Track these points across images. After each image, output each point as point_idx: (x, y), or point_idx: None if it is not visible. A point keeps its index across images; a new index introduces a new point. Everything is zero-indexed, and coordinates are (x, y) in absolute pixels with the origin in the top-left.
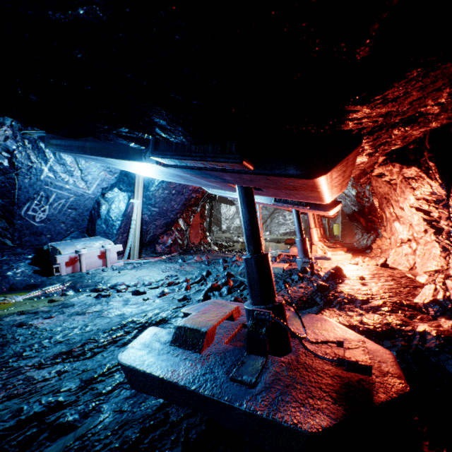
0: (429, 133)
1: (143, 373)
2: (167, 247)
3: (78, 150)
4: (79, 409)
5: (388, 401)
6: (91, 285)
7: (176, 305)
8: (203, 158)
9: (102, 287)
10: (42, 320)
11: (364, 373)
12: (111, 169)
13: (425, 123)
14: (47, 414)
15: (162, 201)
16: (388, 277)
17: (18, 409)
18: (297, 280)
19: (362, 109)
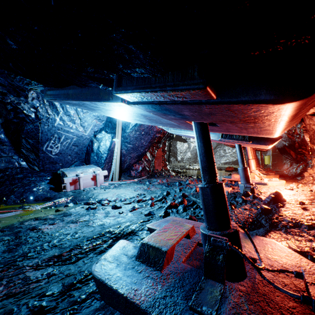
0: None
1: (110, 289)
2: (139, 172)
3: (63, 97)
4: None
5: None
6: (85, 199)
7: (143, 219)
8: (163, 88)
9: (92, 201)
10: (48, 226)
11: None
12: (100, 117)
13: None
14: None
15: (134, 140)
16: None
17: (9, 311)
18: (241, 202)
19: None
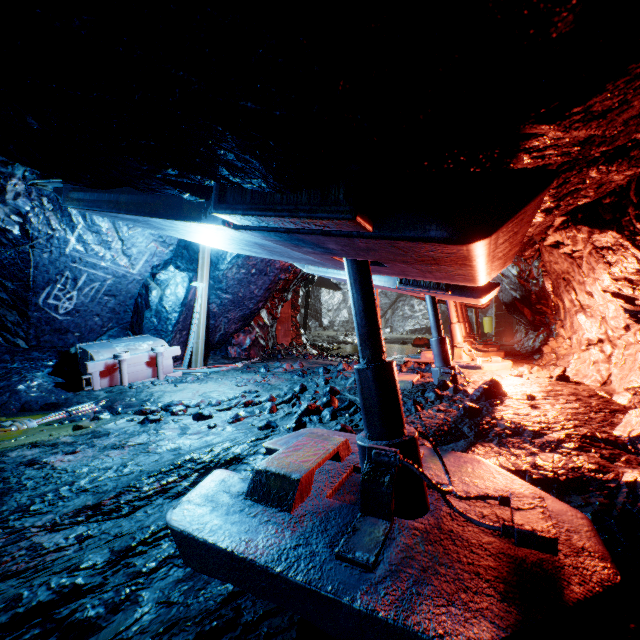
0: (636, 179)
1: (202, 544)
2: (245, 350)
3: (108, 206)
4: (105, 599)
5: (588, 599)
6: (135, 405)
7: (256, 436)
8: (294, 213)
9: (151, 408)
10: (62, 457)
11: (546, 551)
12: (165, 238)
13: (638, 161)
14: (57, 606)
15: (236, 285)
16: (570, 395)
17: (15, 597)
18: (434, 399)
19: (549, 130)
